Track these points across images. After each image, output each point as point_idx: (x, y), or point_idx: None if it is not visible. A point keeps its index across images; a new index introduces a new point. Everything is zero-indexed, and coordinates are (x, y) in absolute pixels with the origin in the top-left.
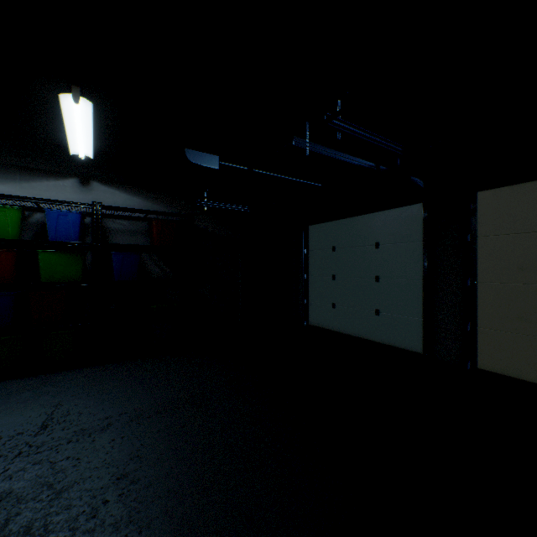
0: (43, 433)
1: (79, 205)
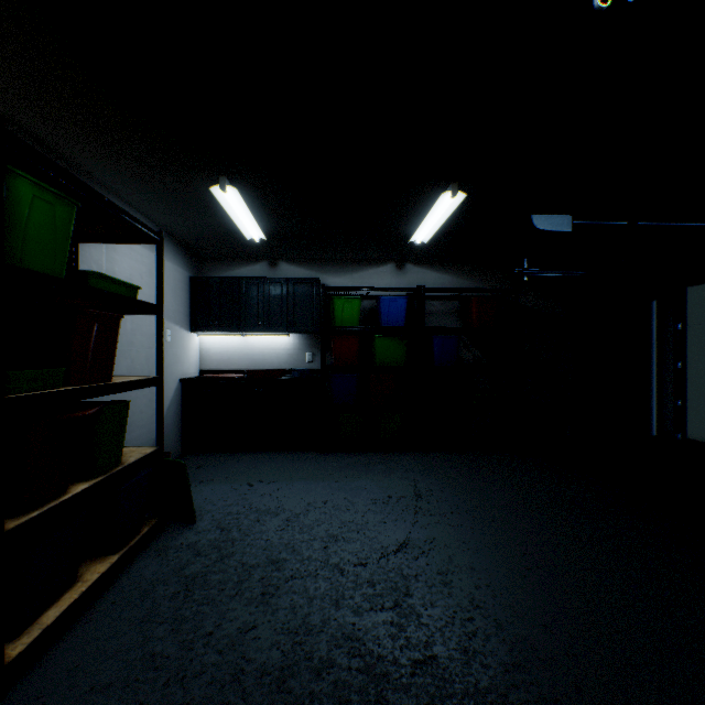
0: (421, 500)
1: (405, 291)
